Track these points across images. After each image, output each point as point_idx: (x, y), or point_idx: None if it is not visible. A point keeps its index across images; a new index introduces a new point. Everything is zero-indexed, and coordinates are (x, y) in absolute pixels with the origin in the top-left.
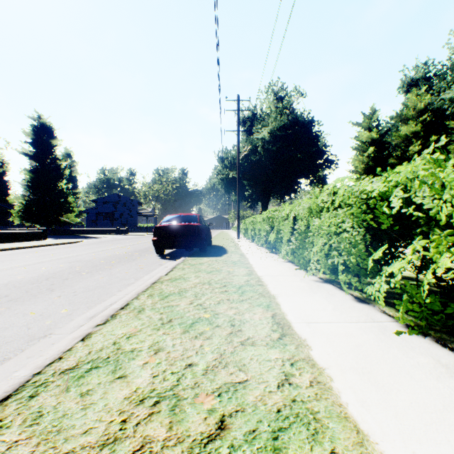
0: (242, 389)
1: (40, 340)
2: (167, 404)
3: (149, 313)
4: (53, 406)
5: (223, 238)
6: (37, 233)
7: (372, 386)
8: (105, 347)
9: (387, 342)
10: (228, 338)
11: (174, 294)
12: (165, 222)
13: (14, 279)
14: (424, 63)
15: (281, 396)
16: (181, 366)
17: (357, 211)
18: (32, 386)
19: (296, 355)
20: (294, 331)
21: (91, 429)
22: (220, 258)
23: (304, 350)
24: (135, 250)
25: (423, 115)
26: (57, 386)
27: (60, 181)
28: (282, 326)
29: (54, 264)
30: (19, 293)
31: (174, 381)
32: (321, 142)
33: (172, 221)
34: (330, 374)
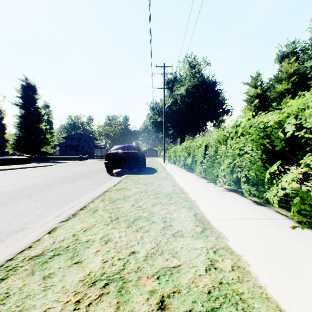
0: (176, 273)
1: (17, 233)
2: (114, 286)
3: (101, 213)
4: (19, 287)
5: (154, 163)
6: (24, 159)
7: (282, 270)
8: (66, 238)
9: (286, 234)
10: (162, 231)
11: (120, 199)
12: (113, 150)
13: (4, 189)
14: (292, 42)
15: (209, 279)
16: (126, 253)
17: (256, 137)
18: (4, 271)
19: (216, 245)
20: (212, 226)
21: (49, 309)
22: (153, 175)
23: (222, 240)
24: (92, 170)
25: (292, 77)
26: (25, 270)
27: (41, 124)
28: (203, 222)
29: (34, 179)
30: (6, 199)
31: (120, 266)
32: (221, 96)
33: (118, 149)
34: (246, 260)
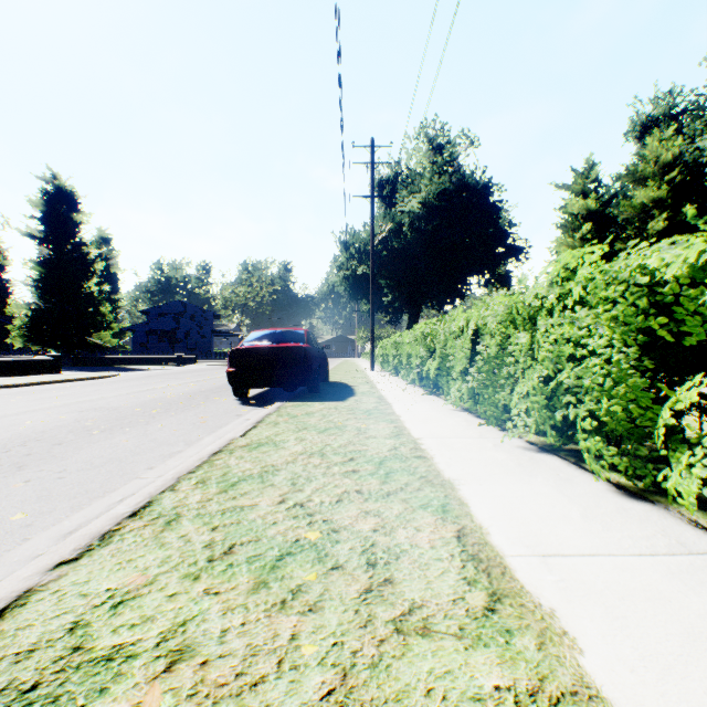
0: None
1: None
2: None
3: (187, 529)
4: None
5: (348, 371)
6: (44, 362)
7: None
8: (44, 642)
9: None
10: (361, 607)
11: (251, 479)
12: (249, 342)
13: None
14: (667, 92)
15: None
16: None
17: (627, 308)
18: None
19: (548, 677)
20: (518, 584)
21: None
22: (344, 404)
23: (564, 653)
24: (201, 389)
25: (670, 173)
26: None
27: (88, 280)
28: (487, 568)
29: (50, 415)
30: None
31: None
32: (503, 218)
33: (261, 341)
34: None
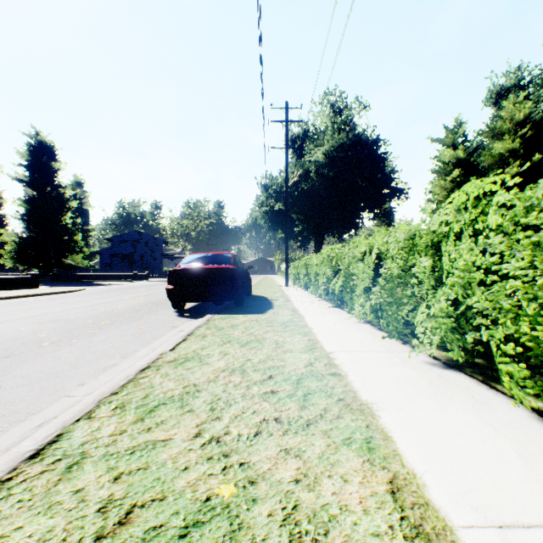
0: None
1: None
2: None
3: (86, 479)
4: None
5: (267, 286)
6: (25, 279)
7: None
8: None
9: None
10: None
11: (170, 403)
12: (185, 264)
13: None
14: (517, 68)
15: None
16: None
17: None
18: None
19: None
20: None
21: None
22: (263, 316)
23: None
24: (147, 302)
25: (522, 129)
26: None
27: (64, 215)
28: None
29: (13, 327)
30: None
31: None
32: (388, 166)
33: (195, 263)
34: None
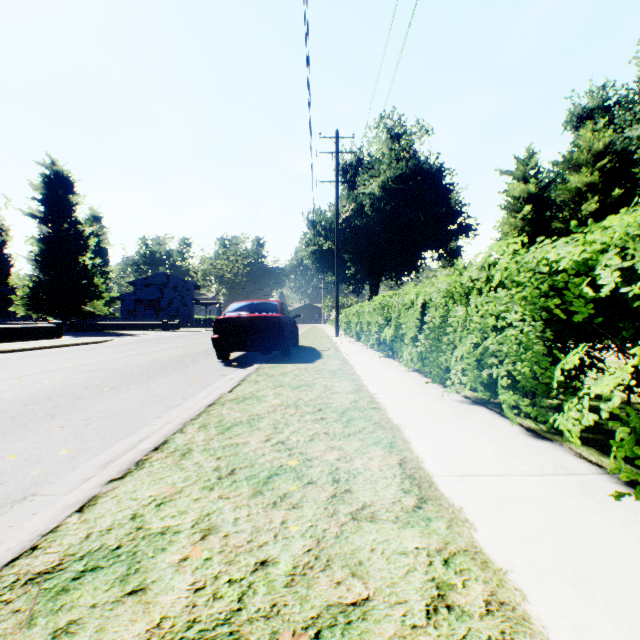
0: (360, 621)
1: (13, 506)
2: None
3: (198, 459)
4: None
5: (316, 336)
6: (47, 329)
7: (602, 612)
8: (116, 524)
9: (603, 514)
10: (328, 505)
11: (241, 424)
12: (231, 312)
13: None
14: (601, 87)
15: (436, 637)
16: (247, 566)
17: (533, 292)
18: None
19: (450, 542)
20: (439, 492)
21: None
22: (312, 365)
23: (463, 530)
24: (188, 353)
25: (601, 160)
26: (13, 613)
27: (83, 255)
28: (419, 483)
29: (64, 375)
30: (0, 421)
31: (232, 602)
32: (454, 199)
33: (241, 311)
34: (518, 583)
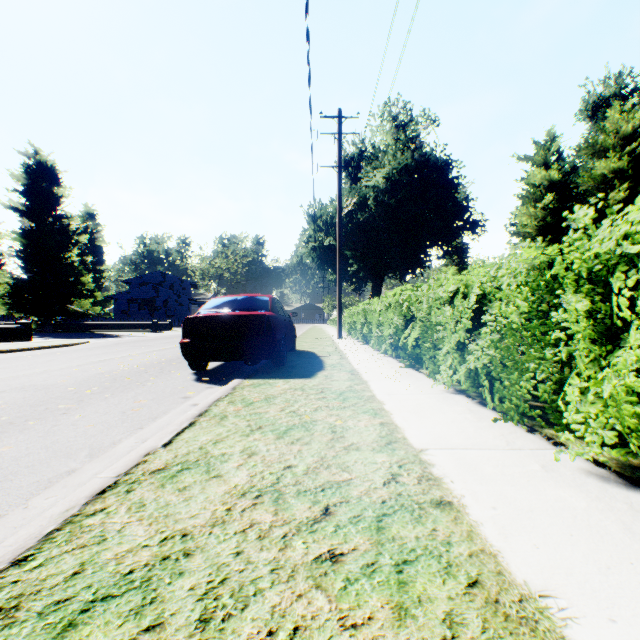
0: None
1: None
2: None
3: None
4: None
5: (316, 338)
6: (13, 330)
7: None
8: None
9: None
10: None
11: (119, 596)
12: (207, 309)
13: None
14: (617, 74)
15: None
16: None
17: None
18: None
19: None
20: None
21: None
22: (312, 382)
23: None
24: (161, 359)
25: (630, 144)
26: None
27: (68, 251)
28: None
29: None
30: None
31: None
32: (461, 193)
33: (220, 308)
34: None
